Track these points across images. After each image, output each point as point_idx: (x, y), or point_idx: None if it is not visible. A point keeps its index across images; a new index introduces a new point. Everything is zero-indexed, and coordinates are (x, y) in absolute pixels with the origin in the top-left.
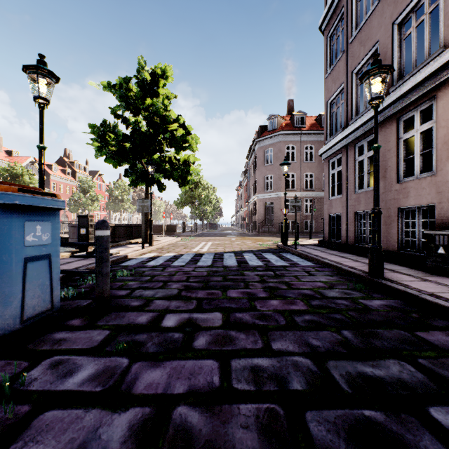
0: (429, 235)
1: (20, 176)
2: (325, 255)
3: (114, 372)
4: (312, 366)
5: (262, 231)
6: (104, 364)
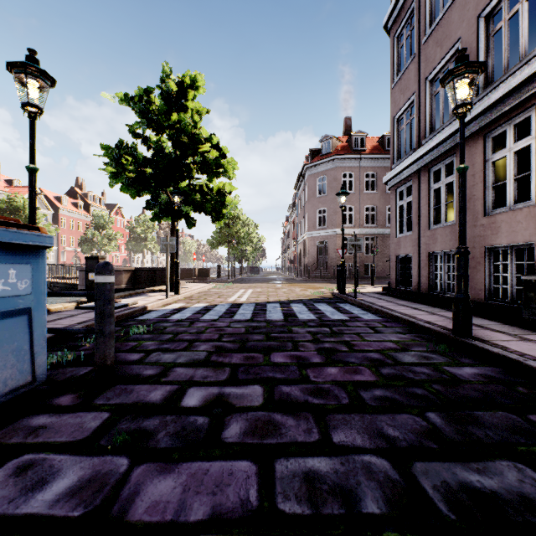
0: (528, 281)
1: (22, 210)
2: (392, 305)
3: (106, 481)
4: (392, 471)
5: (314, 276)
6: (94, 468)
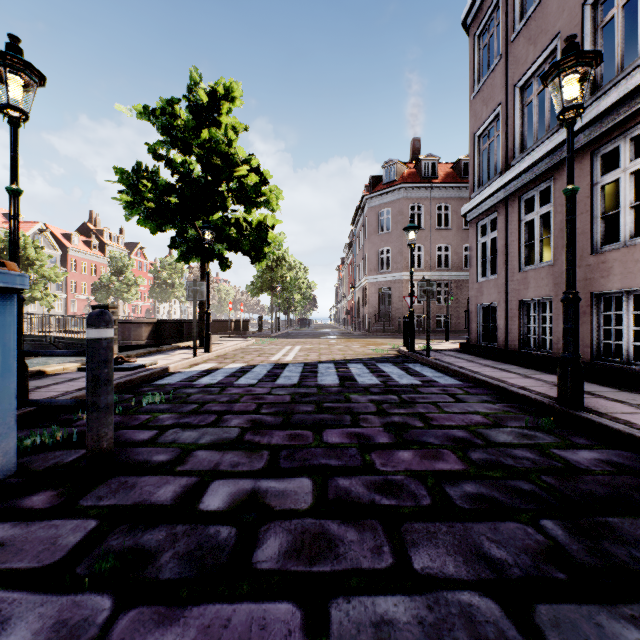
0: None
1: (22, 249)
2: (475, 366)
3: None
4: (505, 622)
5: (375, 329)
6: (58, 616)
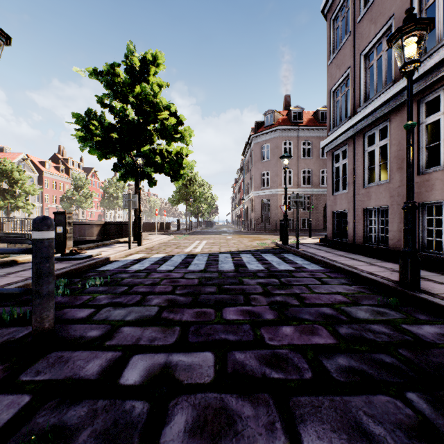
0: None
1: (10, 172)
2: (332, 256)
3: None
4: None
5: (259, 228)
6: None
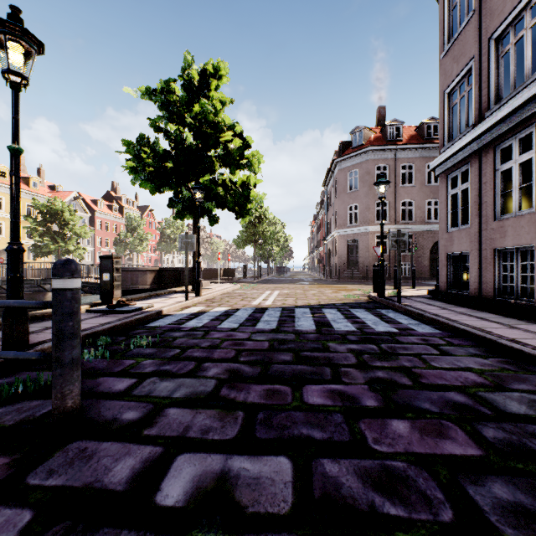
0: None
1: (61, 213)
2: (450, 314)
3: None
4: None
5: (344, 276)
6: None
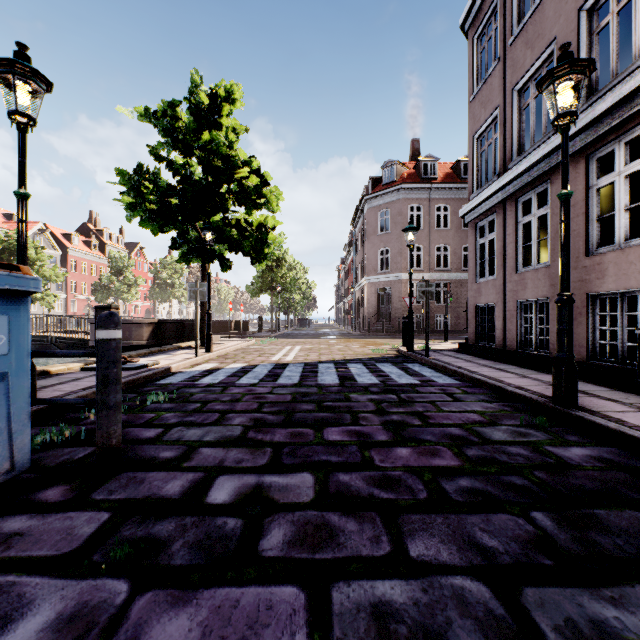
0: None
1: None
2: (473, 366)
3: (94, 620)
4: (494, 603)
5: (374, 329)
6: (79, 598)
